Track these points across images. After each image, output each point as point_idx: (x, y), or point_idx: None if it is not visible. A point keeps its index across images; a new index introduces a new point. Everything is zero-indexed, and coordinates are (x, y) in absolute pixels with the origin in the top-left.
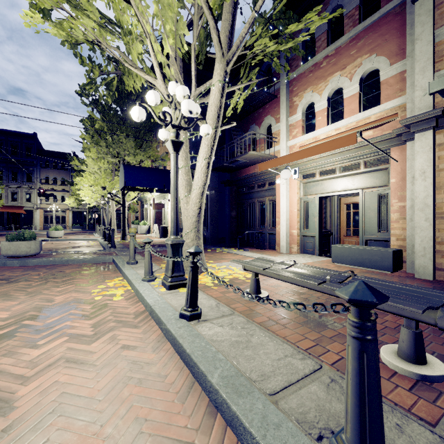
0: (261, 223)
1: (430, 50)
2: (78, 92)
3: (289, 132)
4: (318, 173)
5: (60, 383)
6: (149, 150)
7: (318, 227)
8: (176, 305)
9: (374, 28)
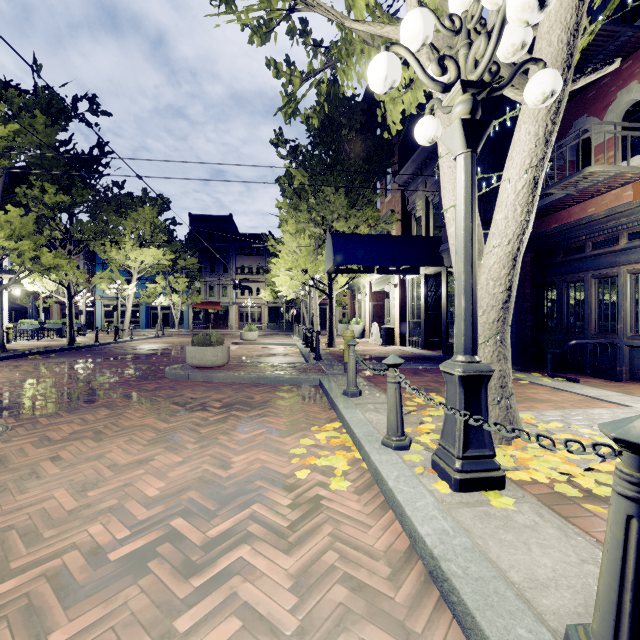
0: (604, 323)
1: None
2: (273, 142)
3: None
4: None
5: None
6: (366, 210)
7: None
8: (515, 577)
9: None
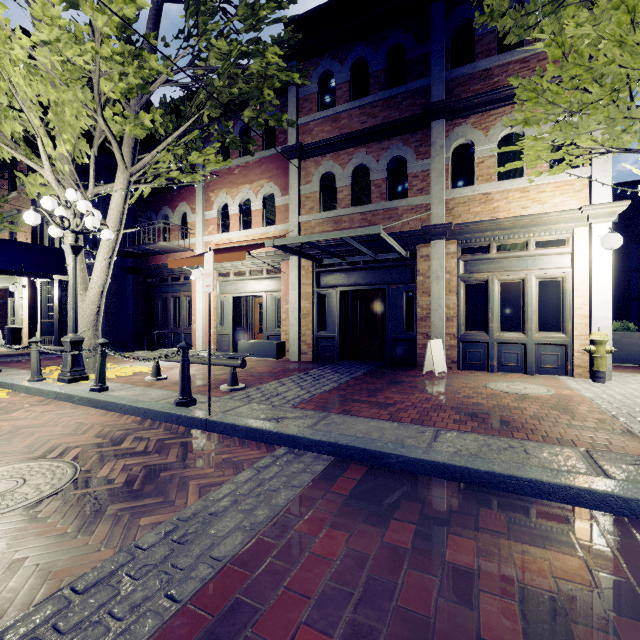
0: (176, 322)
1: (297, 199)
2: None
3: (206, 227)
4: (232, 273)
5: (6, 425)
6: None
7: (232, 325)
8: (83, 389)
9: (272, 160)
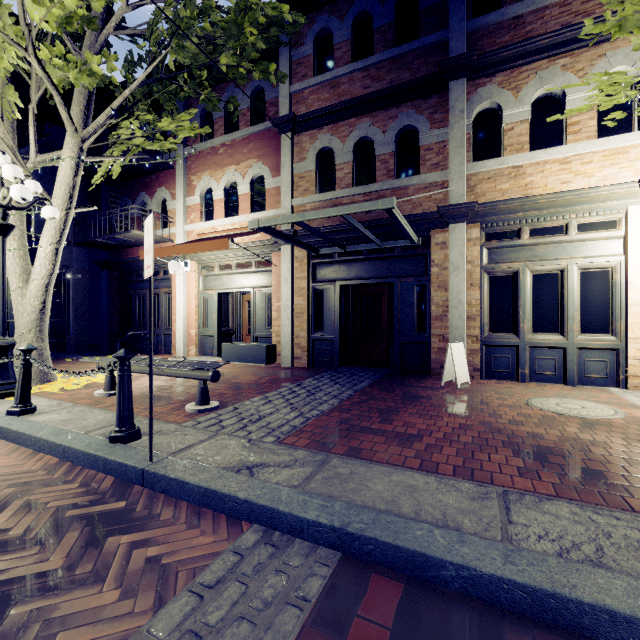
0: (156, 322)
1: (290, 179)
2: None
3: (187, 215)
4: (217, 266)
5: None
6: None
7: (216, 325)
8: (3, 410)
9: (261, 137)
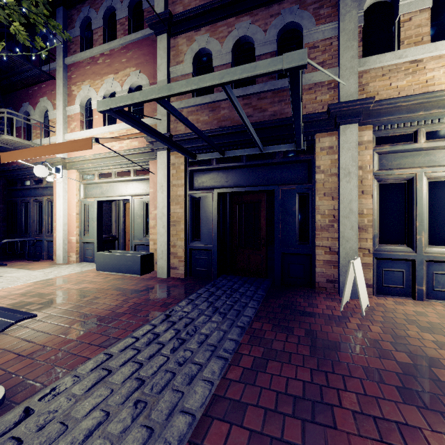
0: (40, 228)
1: (166, 82)
2: None
3: (68, 124)
4: (96, 175)
5: None
6: None
7: (96, 232)
8: None
9: (139, 45)
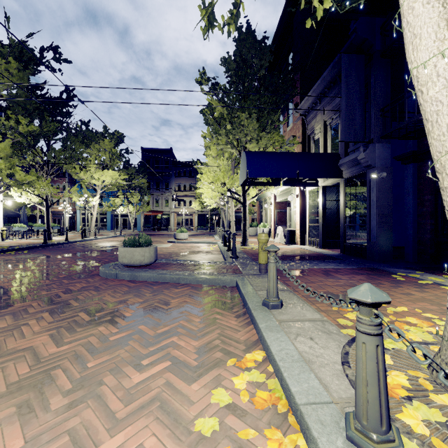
0: None
1: None
2: (197, 80)
3: None
4: None
5: None
6: (273, 135)
7: None
8: None
9: None
